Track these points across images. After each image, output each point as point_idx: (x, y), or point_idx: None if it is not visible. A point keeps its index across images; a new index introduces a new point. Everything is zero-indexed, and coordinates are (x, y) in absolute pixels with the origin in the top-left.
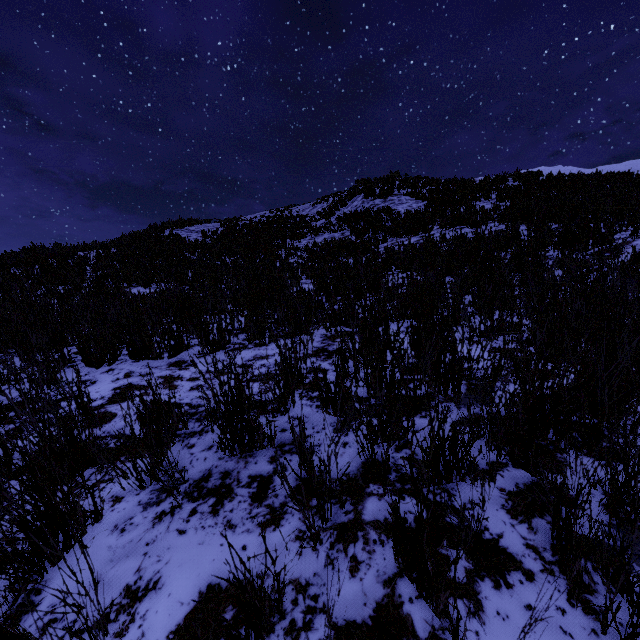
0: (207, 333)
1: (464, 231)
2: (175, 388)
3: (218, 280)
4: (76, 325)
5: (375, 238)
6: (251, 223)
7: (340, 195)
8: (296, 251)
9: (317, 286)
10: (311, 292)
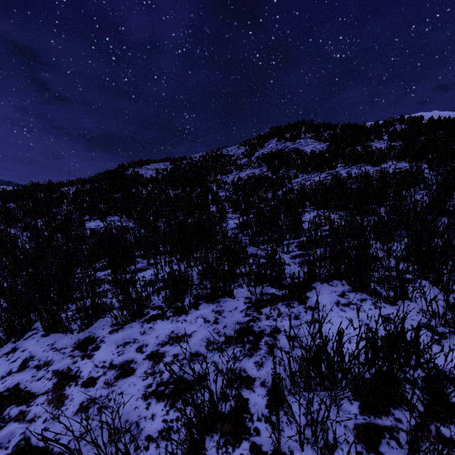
0: (128, 292)
1: (368, 170)
2: (61, 404)
3: (159, 215)
4: (1, 284)
5: (288, 175)
6: (192, 162)
7: (258, 139)
8: (224, 185)
9: (241, 227)
10: (236, 230)
